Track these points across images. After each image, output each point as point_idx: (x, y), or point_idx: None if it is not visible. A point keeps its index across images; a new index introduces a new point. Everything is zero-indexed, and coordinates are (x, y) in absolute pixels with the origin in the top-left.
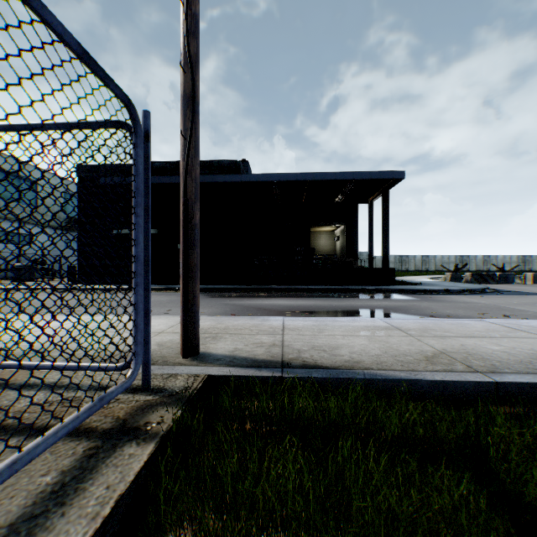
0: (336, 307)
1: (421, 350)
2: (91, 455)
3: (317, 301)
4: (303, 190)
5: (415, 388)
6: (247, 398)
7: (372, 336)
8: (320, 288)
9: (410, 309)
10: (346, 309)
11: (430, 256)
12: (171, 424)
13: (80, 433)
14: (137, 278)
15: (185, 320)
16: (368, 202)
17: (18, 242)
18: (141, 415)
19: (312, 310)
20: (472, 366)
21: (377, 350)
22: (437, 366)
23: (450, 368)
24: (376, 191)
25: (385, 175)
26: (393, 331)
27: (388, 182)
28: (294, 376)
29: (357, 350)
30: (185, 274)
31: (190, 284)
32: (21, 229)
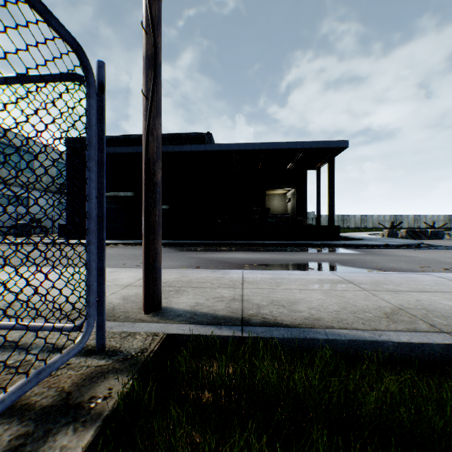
0: (290, 260)
1: (378, 306)
2: (15, 447)
3: (272, 255)
4: (259, 158)
5: (381, 349)
6: (206, 361)
7: (327, 290)
8: (275, 243)
9: (356, 262)
10: (298, 262)
11: (368, 215)
12: (118, 400)
13: (14, 412)
14: (89, 235)
15: (146, 276)
16: (316, 168)
17: (18, 204)
18: (88, 386)
19: (268, 263)
20: (435, 324)
21: (334, 305)
22: (399, 324)
23: (414, 327)
24: (323, 159)
25: (331, 144)
26: (347, 284)
27: (334, 150)
28: (255, 335)
29: (315, 305)
30: (147, 231)
31: (152, 240)
32: (20, 192)
